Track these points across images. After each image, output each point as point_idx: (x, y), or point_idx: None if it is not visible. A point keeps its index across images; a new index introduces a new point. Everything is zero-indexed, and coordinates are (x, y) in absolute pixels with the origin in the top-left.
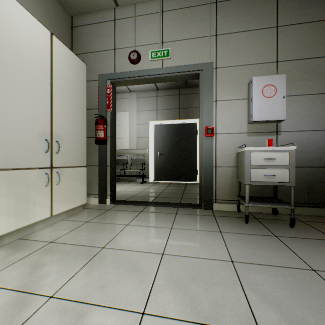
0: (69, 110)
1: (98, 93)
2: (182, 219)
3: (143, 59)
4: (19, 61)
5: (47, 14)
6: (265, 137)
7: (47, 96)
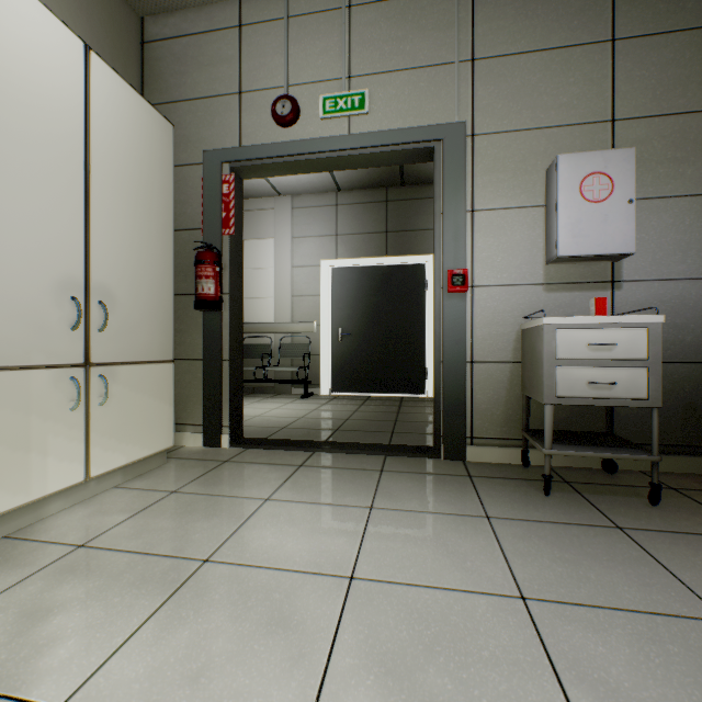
0: (132, 230)
1: (202, 193)
2: (395, 484)
3: (306, 115)
4: (3, 107)
5: (84, 9)
6: (585, 295)
7: (77, 196)
